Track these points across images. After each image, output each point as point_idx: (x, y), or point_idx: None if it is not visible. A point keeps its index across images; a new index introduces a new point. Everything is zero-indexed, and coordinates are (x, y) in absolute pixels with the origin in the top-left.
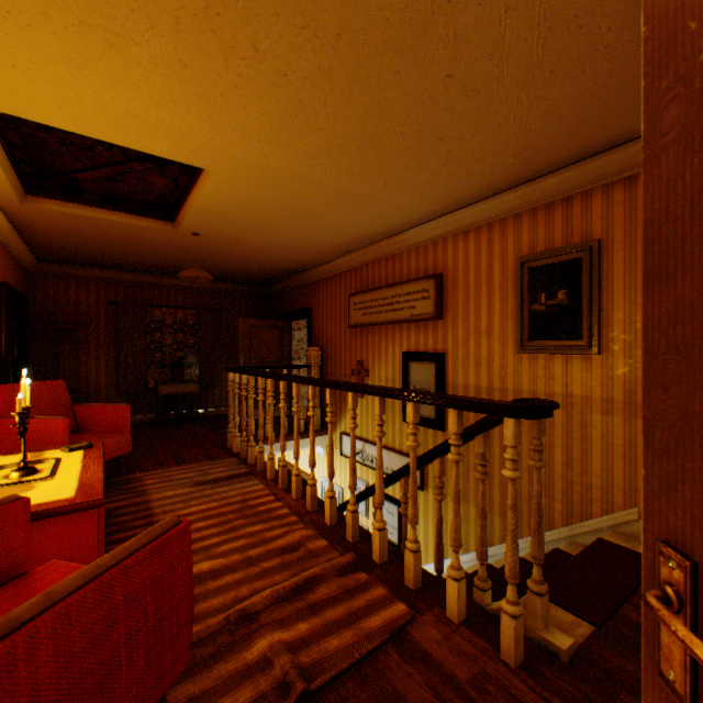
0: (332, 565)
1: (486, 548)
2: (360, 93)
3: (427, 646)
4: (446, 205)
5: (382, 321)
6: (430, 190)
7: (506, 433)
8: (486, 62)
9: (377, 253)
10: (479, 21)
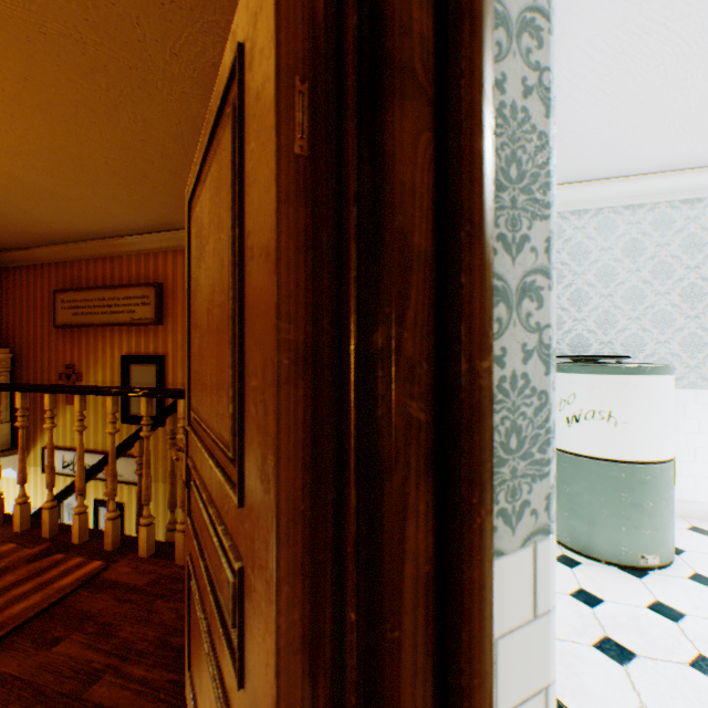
0: (22, 556)
1: (176, 499)
2: (57, 123)
3: (119, 578)
4: (165, 224)
5: (100, 322)
6: (146, 209)
7: (181, 409)
8: (174, 143)
9: (93, 251)
10: (162, 121)
